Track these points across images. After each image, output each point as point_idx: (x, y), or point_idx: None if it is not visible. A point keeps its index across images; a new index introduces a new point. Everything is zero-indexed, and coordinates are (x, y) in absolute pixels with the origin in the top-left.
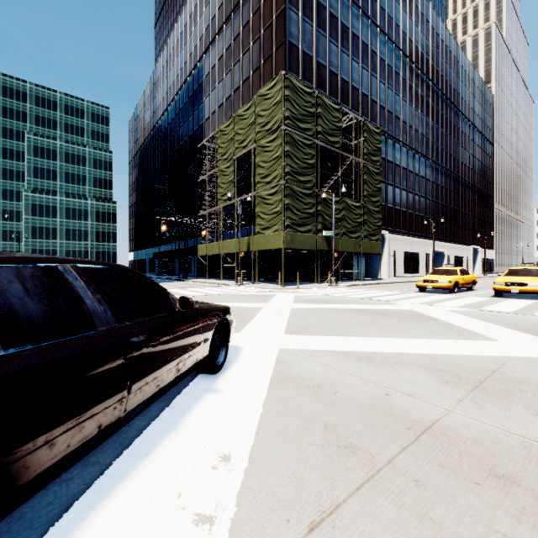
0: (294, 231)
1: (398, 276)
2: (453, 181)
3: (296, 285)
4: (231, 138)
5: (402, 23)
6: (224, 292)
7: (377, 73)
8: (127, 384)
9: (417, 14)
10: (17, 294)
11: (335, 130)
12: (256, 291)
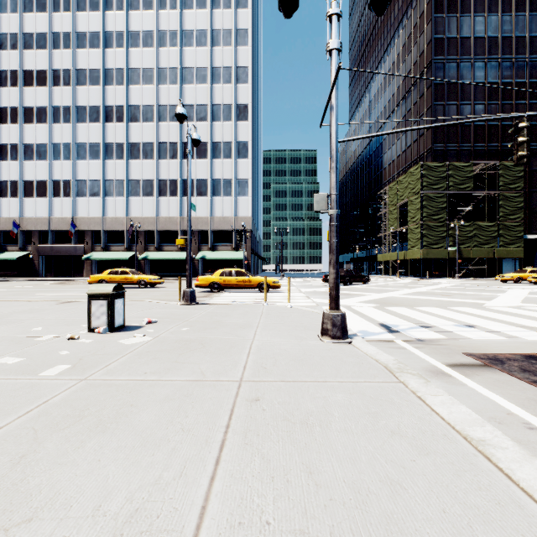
0: (429, 248)
1: None
2: None
3: (432, 279)
4: (395, 193)
5: None
6: (384, 280)
7: None
8: (356, 279)
9: None
10: (350, 271)
11: (466, 180)
12: (400, 280)
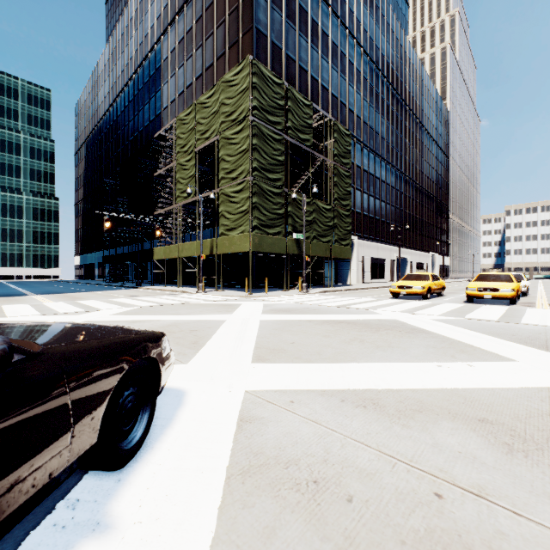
0: (262, 233)
1: (366, 282)
2: (415, 189)
3: (264, 292)
4: (192, 128)
5: (369, 29)
6: (182, 301)
7: (346, 75)
8: None
9: (383, 23)
10: None
11: (306, 127)
12: (220, 299)
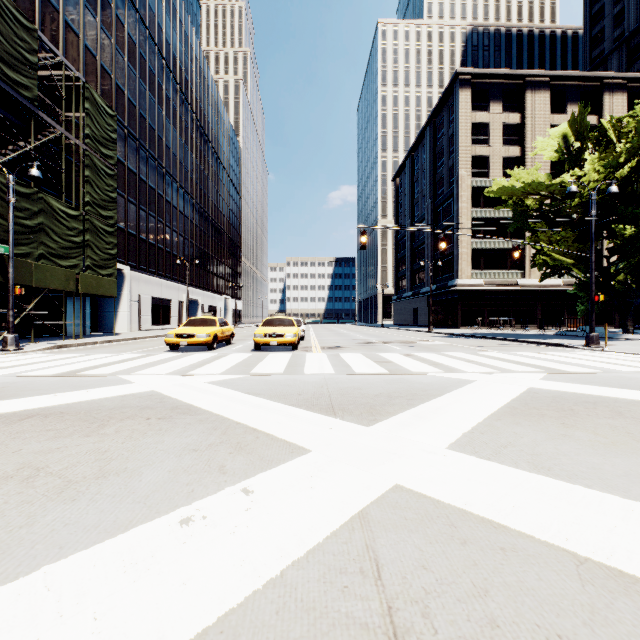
0: None
1: (145, 329)
2: (208, 222)
3: None
4: None
5: None
6: None
7: (111, 33)
8: None
9: (169, 2)
10: None
11: (22, 63)
12: None
